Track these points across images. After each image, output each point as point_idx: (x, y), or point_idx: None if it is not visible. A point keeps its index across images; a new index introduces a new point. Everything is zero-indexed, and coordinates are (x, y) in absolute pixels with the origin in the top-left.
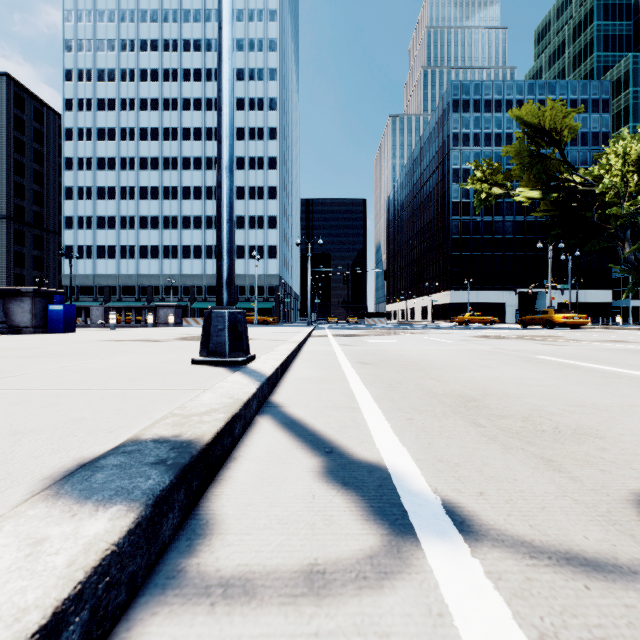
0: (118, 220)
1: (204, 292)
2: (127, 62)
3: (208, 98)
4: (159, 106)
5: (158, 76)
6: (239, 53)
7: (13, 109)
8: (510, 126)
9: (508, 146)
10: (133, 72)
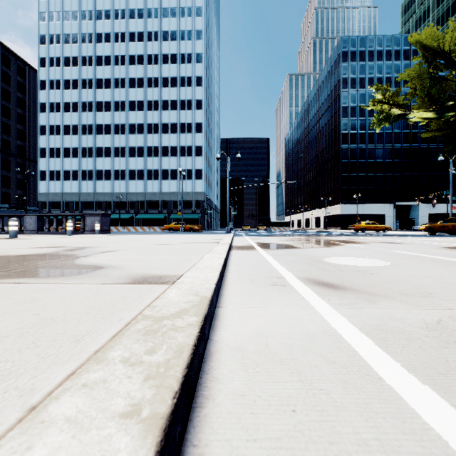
0: (80, 150)
1: (145, 206)
2: (87, 28)
3: (149, 54)
4: (111, 62)
5: (110, 38)
6: (173, 19)
7: (1, 66)
8: (389, 71)
9: (409, 69)
10: (91, 36)
